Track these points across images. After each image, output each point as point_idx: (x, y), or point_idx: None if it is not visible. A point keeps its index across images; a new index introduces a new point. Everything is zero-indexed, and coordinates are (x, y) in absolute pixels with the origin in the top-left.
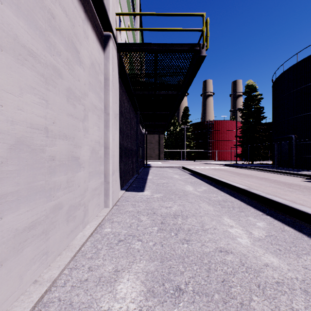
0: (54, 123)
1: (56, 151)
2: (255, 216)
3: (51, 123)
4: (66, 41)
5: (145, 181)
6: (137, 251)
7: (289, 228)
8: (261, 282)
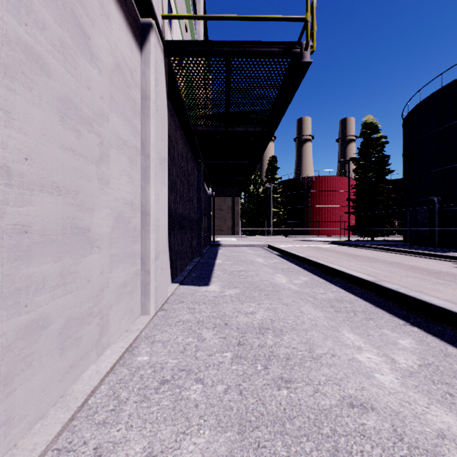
0: (28, 160)
1: (33, 216)
2: (394, 327)
3: (20, 159)
4: (58, 7)
5: (211, 267)
6: (193, 407)
7: (455, 350)
8: None
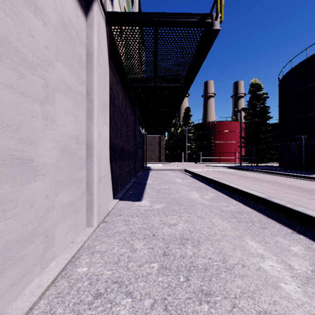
0: None
1: None
2: (285, 235)
3: None
4: None
5: (143, 186)
6: None
7: None
8: None
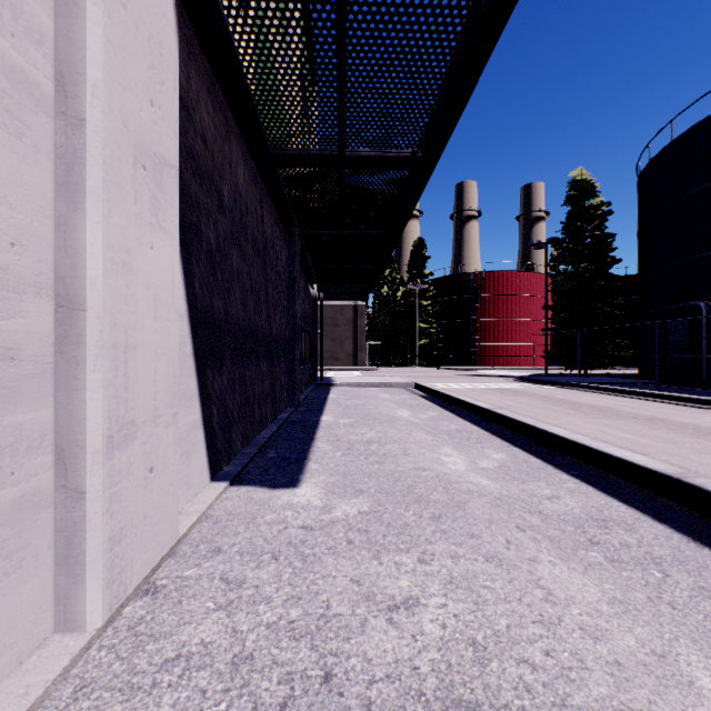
0: None
1: None
2: None
3: None
4: None
5: (310, 432)
6: None
7: None
8: None
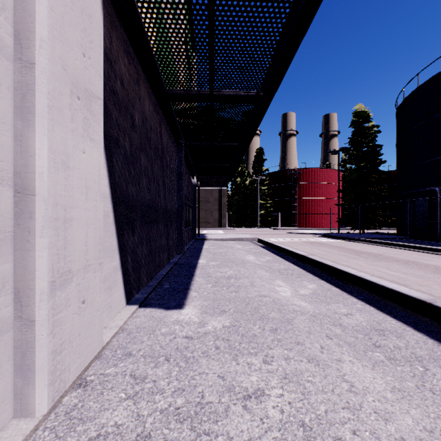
0: None
1: None
2: None
3: None
4: None
5: (191, 271)
6: None
7: None
8: None
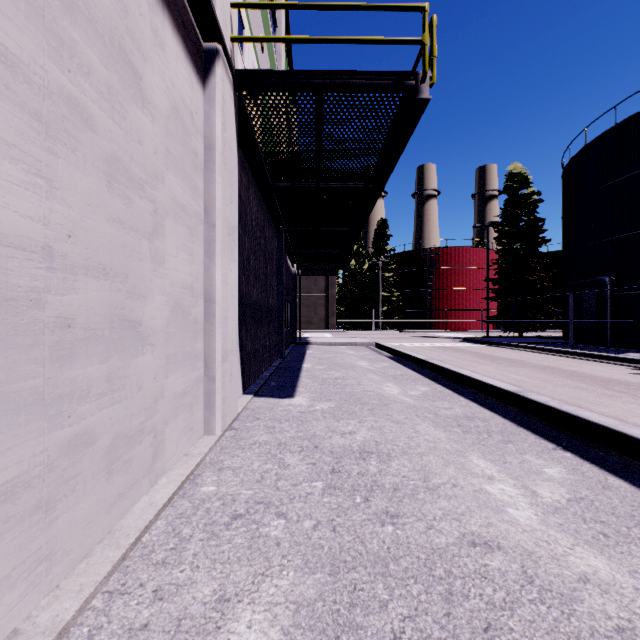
0: (72, 237)
1: (77, 306)
2: (540, 452)
3: (63, 237)
4: (105, 44)
5: (296, 373)
6: (274, 545)
7: (618, 481)
8: (581, 632)
